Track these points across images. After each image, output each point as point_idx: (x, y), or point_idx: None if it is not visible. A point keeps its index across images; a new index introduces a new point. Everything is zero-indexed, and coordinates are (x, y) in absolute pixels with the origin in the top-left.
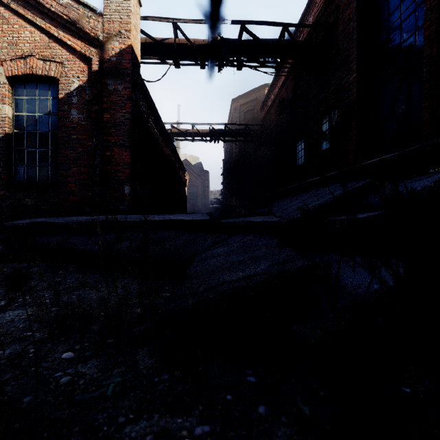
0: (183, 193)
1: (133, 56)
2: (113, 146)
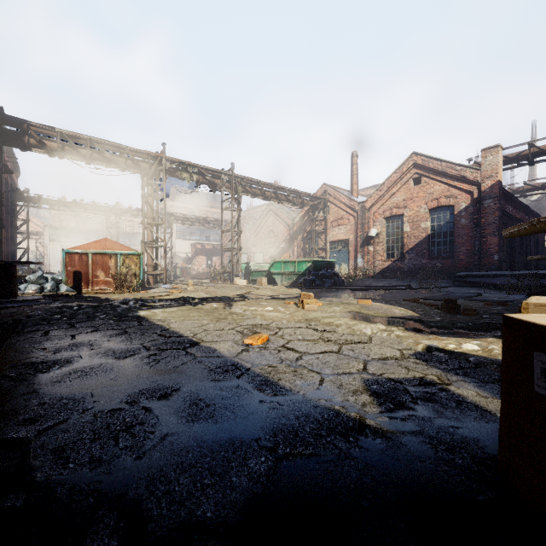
0: (539, 244)
1: (499, 184)
2: (487, 235)
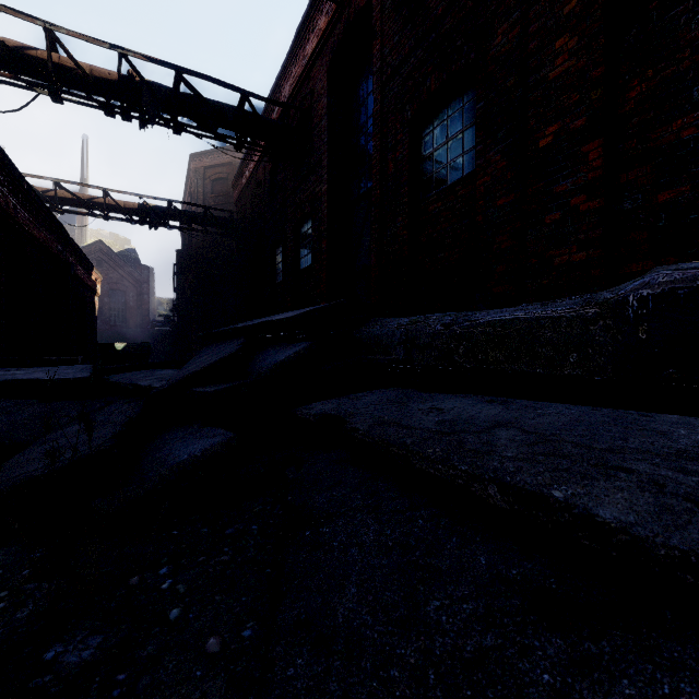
0: (87, 307)
1: None
2: None
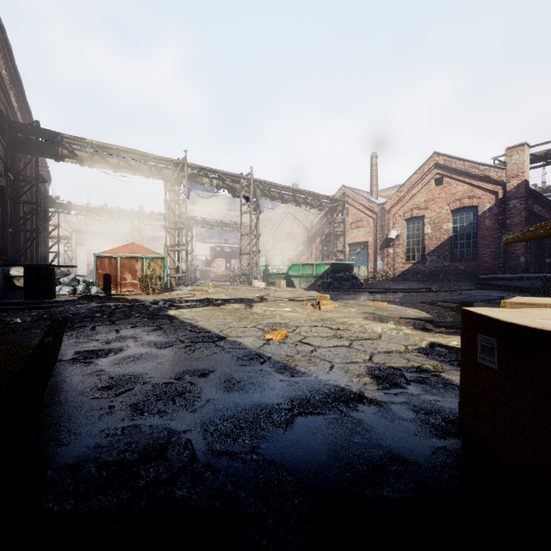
0: None
1: (526, 184)
2: None
